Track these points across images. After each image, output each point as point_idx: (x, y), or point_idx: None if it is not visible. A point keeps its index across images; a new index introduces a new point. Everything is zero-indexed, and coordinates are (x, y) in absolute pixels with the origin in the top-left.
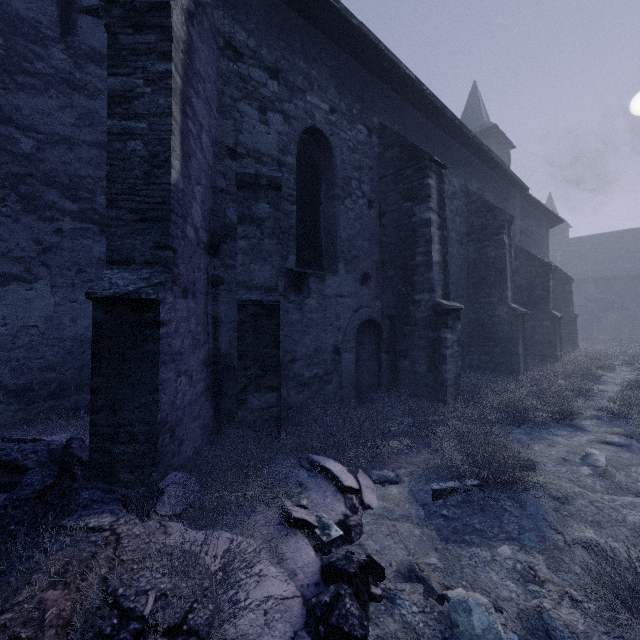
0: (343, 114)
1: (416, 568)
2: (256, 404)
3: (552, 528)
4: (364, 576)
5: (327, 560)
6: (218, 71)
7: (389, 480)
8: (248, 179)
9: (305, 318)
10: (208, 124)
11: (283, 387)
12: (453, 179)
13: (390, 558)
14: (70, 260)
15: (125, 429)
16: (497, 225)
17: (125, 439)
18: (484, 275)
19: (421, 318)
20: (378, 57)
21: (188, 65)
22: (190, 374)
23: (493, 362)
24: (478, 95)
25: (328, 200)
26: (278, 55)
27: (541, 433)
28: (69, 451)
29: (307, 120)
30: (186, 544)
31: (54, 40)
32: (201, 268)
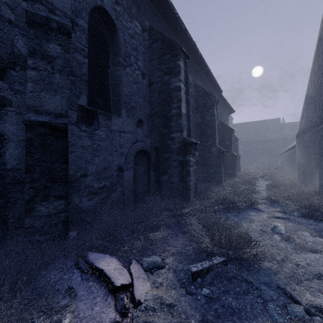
0: (125, 9)
1: None
2: (44, 211)
3: (288, 296)
4: None
5: None
6: None
7: (157, 266)
8: (38, 19)
9: (95, 144)
10: None
11: (75, 196)
12: (189, 76)
13: None
14: None
15: None
16: (211, 104)
17: None
18: (205, 130)
19: (175, 148)
20: None
21: None
22: None
23: (209, 177)
24: None
25: (114, 66)
26: None
27: (243, 214)
28: None
29: None
30: None
31: None
32: None
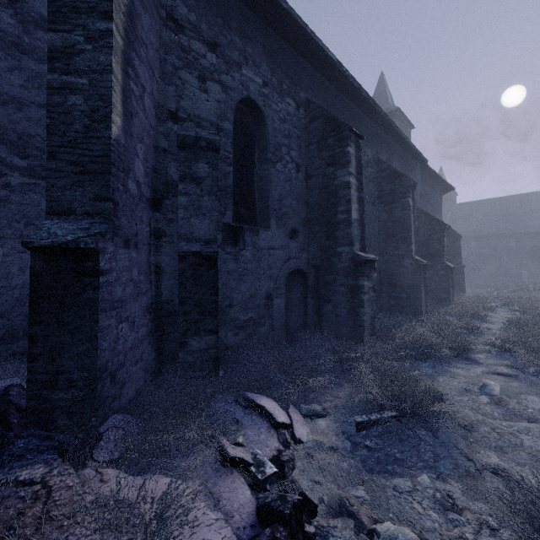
0: (274, 88)
1: (346, 503)
2: (196, 346)
3: (463, 455)
4: (298, 515)
5: (262, 501)
6: (160, 40)
7: (317, 414)
8: (188, 141)
9: (241, 268)
10: (150, 88)
11: (221, 330)
12: (367, 150)
13: (321, 492)
14: (19, 213)
15: (64, 376)
16: (403, 190)
17: (64, 386)
18: (392, 232)
19: (342, 268)
20: (305, 39)
21: (130, 28)
22: (132, 320)
23: (400, 305)
24: (385, 83)
25: (261, 163)
26: (216, 31)
27: (443, 366)
28: (6, 399)
29: (243, 91)
30: (122, 492)
31: (2, 5)
32: (143, 221)
